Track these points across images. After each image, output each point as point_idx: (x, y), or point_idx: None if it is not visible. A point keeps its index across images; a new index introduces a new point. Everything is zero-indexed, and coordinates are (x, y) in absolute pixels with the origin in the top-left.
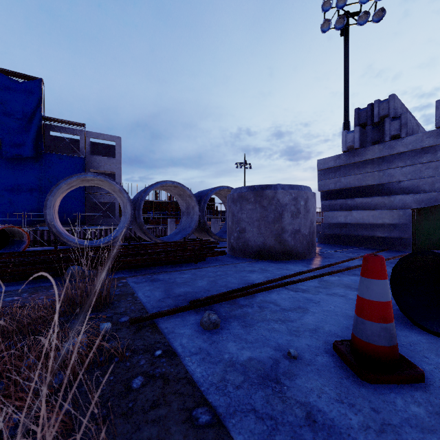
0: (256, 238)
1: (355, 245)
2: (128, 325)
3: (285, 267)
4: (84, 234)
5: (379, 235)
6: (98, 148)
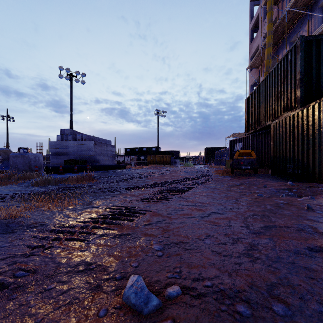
0: (22, 167)
1: None
2: None
3: None
4: None
5: None
6: None
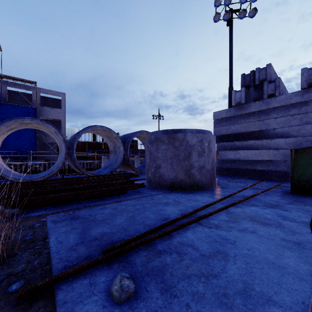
0: (169, 173)
1: (241, 176)
2: (16, 299)
3: (194, 198)
4: (35, 167)
5: (259, 168)
6: (47, 101)
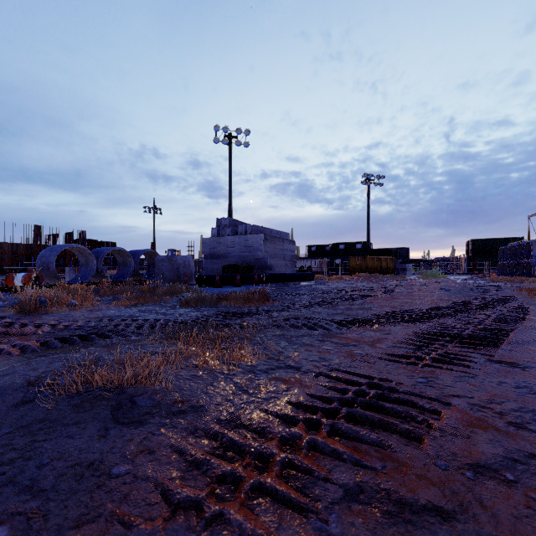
0: (169, 276)
1: None
2: None
3: None
4: None
5: None
6: None
